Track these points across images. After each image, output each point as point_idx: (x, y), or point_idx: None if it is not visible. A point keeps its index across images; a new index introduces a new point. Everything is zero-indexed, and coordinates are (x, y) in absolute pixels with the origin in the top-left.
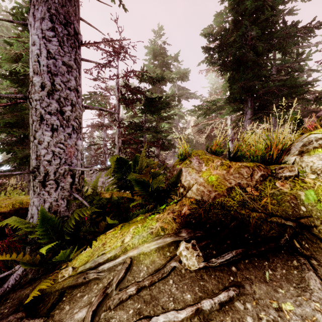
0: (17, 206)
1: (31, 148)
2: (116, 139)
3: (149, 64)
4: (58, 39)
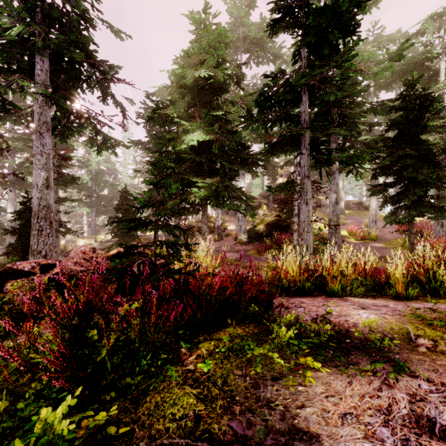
0: None
1: None
2: None
3: None
4: None
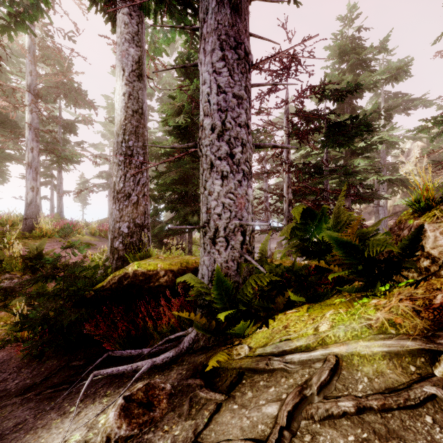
0: (185, 266)
1: (201, 200)
2: (285, 189)
3: (332, 71)
4: (228, 68)
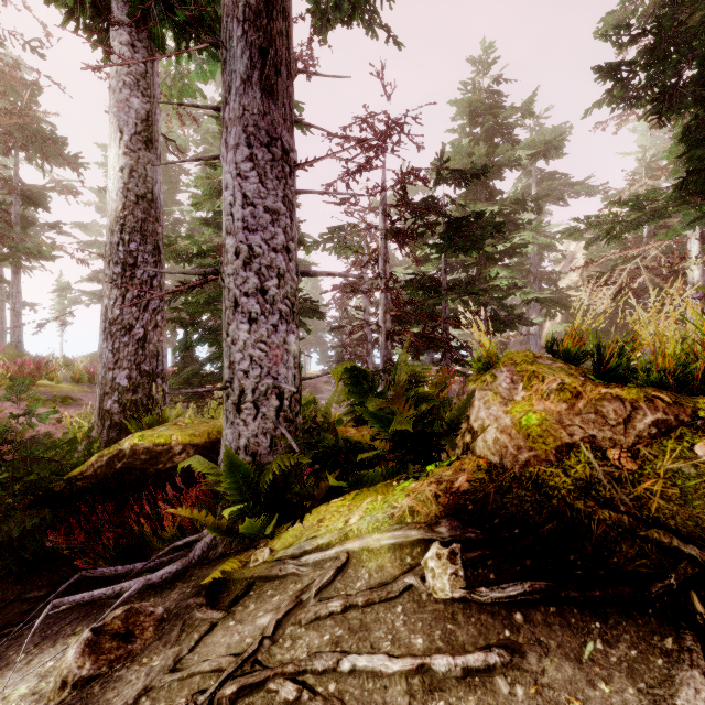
0: (214, 436)
1: (224, 350)
2: (381, 315)
3: (461, 137)
4: (257, 172)
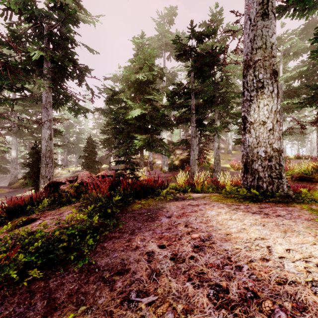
0: None
1: None
2: None
3: None
4: None
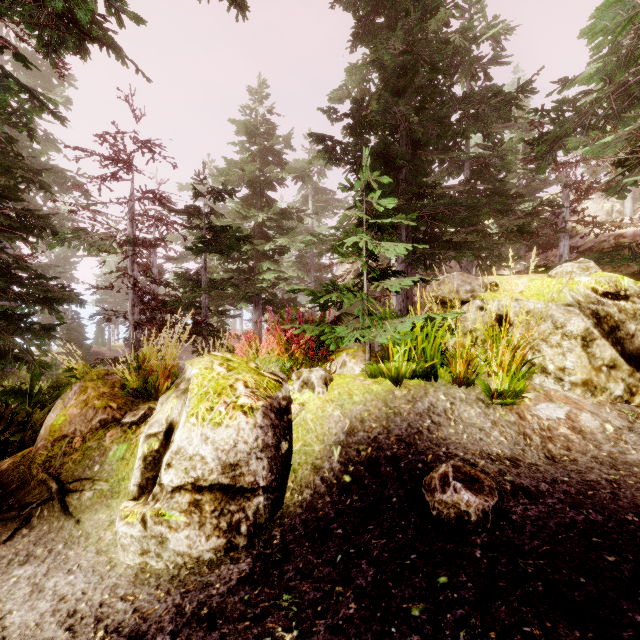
0: None
1: None
2: (130, 308)
3: (242, 150)
4: None
